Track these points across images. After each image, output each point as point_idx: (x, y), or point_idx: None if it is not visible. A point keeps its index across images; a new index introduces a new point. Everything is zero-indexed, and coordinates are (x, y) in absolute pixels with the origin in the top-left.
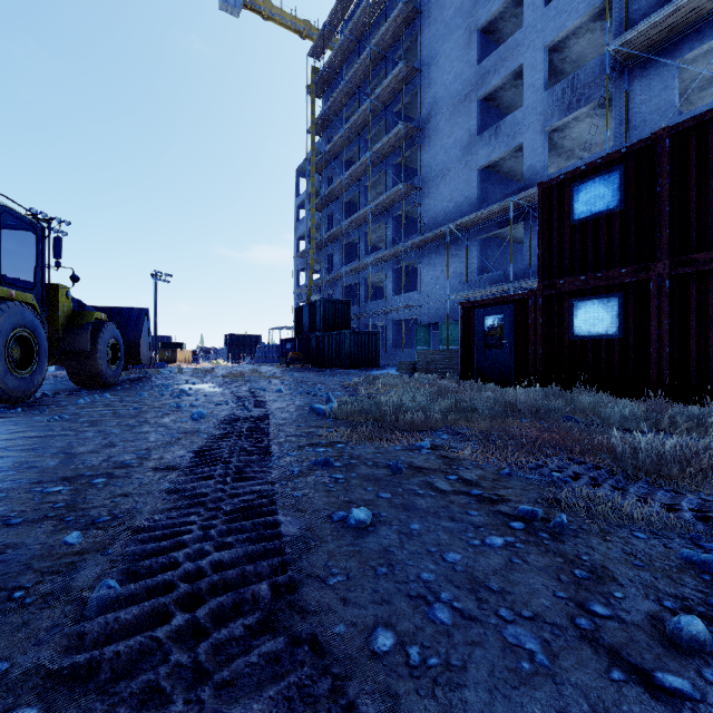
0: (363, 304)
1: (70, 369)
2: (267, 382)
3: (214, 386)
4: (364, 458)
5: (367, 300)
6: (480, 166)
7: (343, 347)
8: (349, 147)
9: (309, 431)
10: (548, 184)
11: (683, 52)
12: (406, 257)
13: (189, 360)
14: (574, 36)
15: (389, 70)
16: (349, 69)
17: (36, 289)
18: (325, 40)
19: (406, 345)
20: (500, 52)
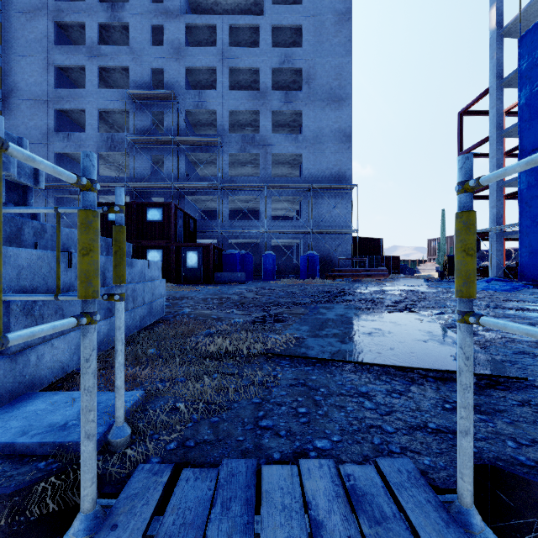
0: None
1: None
2: None
3: None
4: None
5: None
6: (57, 152)
7: None
8: None
9: None
10: (99, 203)
11: (154, 153)
12: None
13: None
14: (113, 111)
15: None
16: None
17: None
18: None
19: None
20: (71, 92)
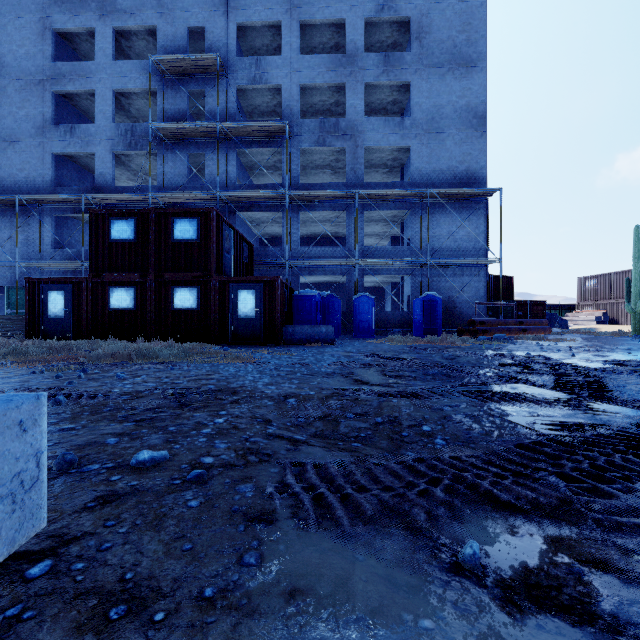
0: None
1: None
2: None
3: None
4: None
5: None
6: (56, 153)
7: None
8: None
9: None
10: (96, 212)
11: (191, 150)
12: None
13: None
14: (135, 94)
15: None
16: None
17: None
18: None
19: None
20: (76, 67)
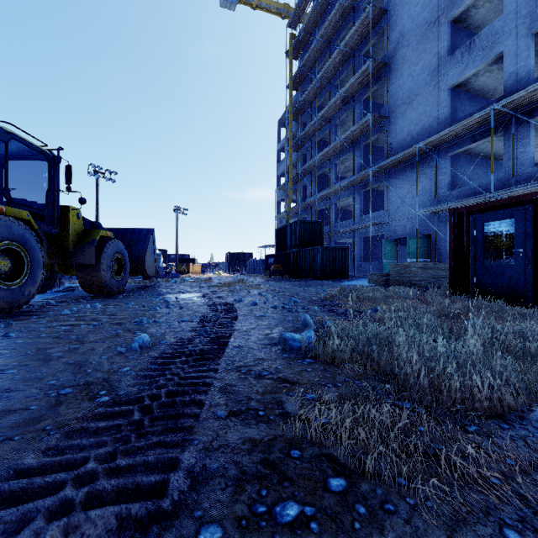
0: (333, 225)
1: (81, 279)
2: (247, 293)
3: (199, 295)
4: None
5: (336, 221)
6: (451, 85)
7: (316, 260)
8: (320, 94)
9: (271, 398)
10: None
11: None
12: (372, 181)
13: (199, 271)
14: None
15: (356, 20)
16: (320, 30)
17: (47, 209)
18: (301, 11)
19: (371, 259)
20: None
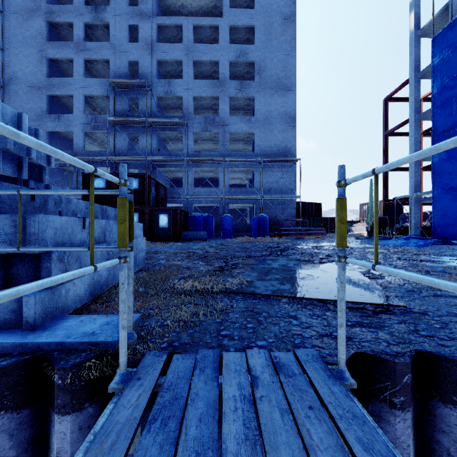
0: None
1: None
2: None
3: None
4: None
5: None
6: (49, 130)
7: None
8: None
9: None
10: (86, 174)
11: (130, 131)
12: None
13: None
14: (96, 96)
15: None
16: None
17: None
18: None
19: None
20: (61, 81)
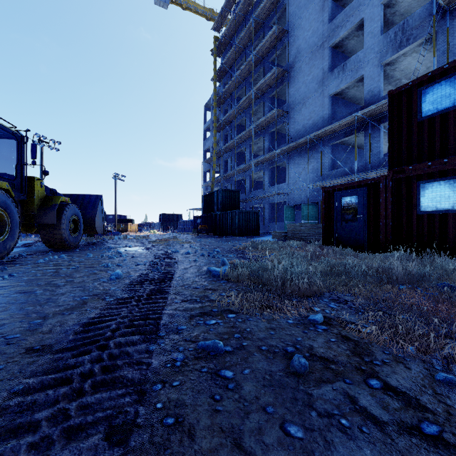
0: (248, 193)
1: (43, 236)
2: (181, 246)
3: (143, 248)
4: (257, 337)
5: (250, 190)
6: (331, 94)
7: (235, 221)
8: (238, 88)
9: (203, 295)
10: (397, 91)
11: None
12: (277, 160)
13: (136, 230)
14: None
15: (266, 34)
16: (238, 36)
17: (17, 179)
18: (223, 18)
19: (277, 220)
20: (346, 12)
